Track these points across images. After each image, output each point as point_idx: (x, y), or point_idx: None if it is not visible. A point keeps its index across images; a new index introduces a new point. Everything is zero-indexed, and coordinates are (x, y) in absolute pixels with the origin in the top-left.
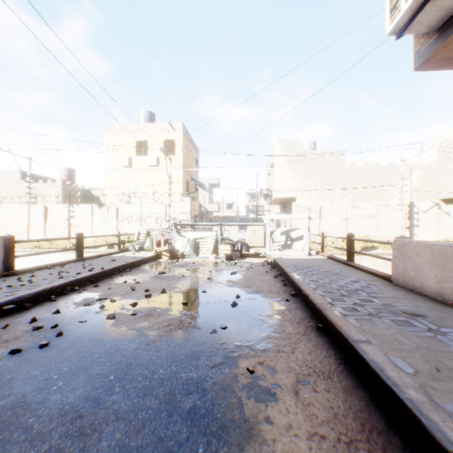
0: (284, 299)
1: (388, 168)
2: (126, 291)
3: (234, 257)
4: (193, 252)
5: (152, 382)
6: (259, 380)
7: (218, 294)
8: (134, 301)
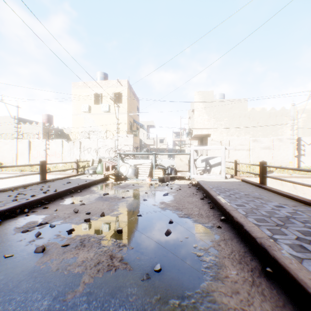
0: (215, 225)
1: (280, 111)
2: (69, 214)
3: (166, 180)
4: (133, 175)
5: None
6: None
7: (152, 218)
8: (72, 227)
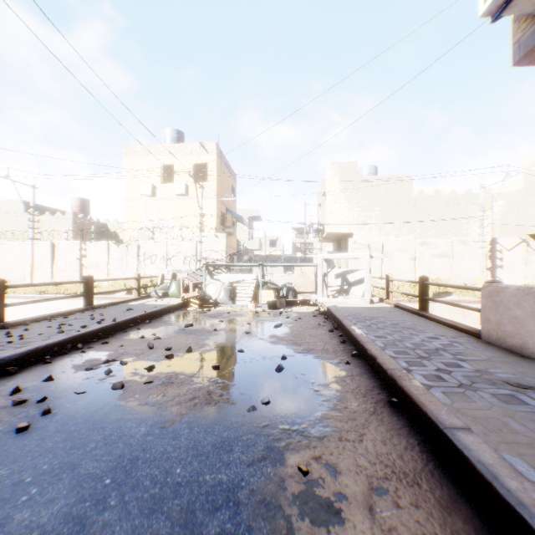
0: (343, 361)
1: (465, 196)
2: (142, 350)
3: (279, 306)
4: (229, 299)
5: (164, 489)
6: (316, 486)
7: (258, 354)
8: (150, 364)
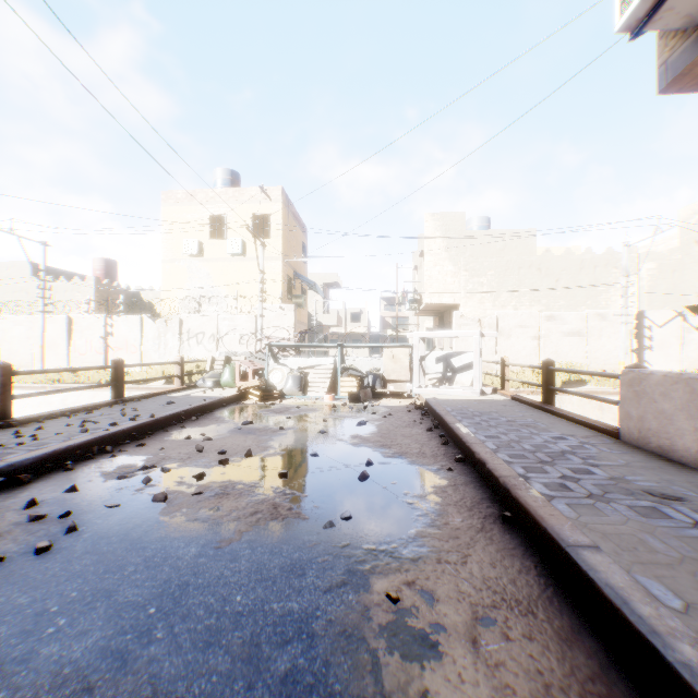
0: (444, 468)
1: (604, 257)
2: (188, 454)
3: (363, 398)
4: (298, 389)
5: (221, 620)
6: (408, 616)
7: (337, 459)
8: (199, 471)
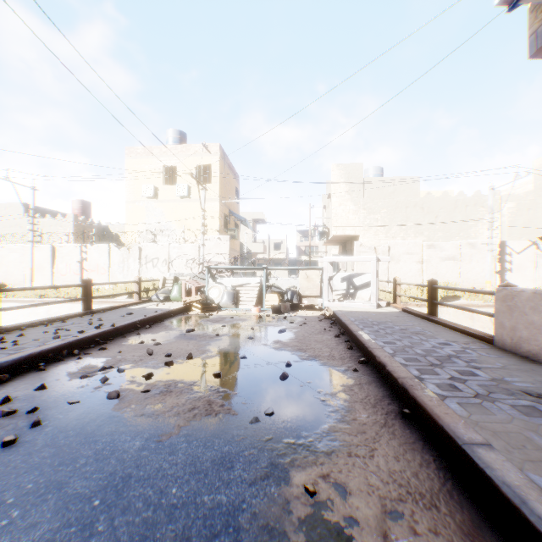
0: (350, 369)
1: (473, 198)
2: (140, 357)
3: (283, 310)
4: (232, 303)
5: (157, 512)
6: (324, 509)
7: (262, 361)
8: (149, 371)
